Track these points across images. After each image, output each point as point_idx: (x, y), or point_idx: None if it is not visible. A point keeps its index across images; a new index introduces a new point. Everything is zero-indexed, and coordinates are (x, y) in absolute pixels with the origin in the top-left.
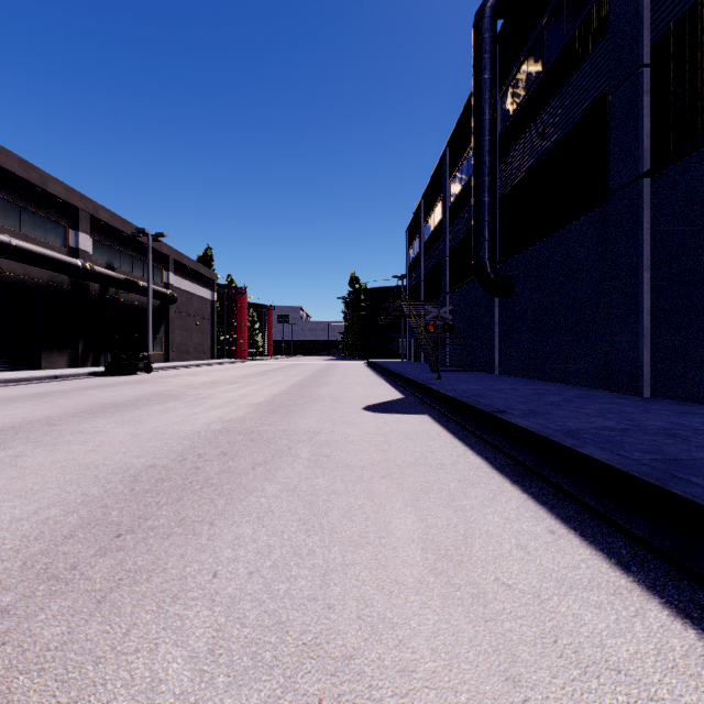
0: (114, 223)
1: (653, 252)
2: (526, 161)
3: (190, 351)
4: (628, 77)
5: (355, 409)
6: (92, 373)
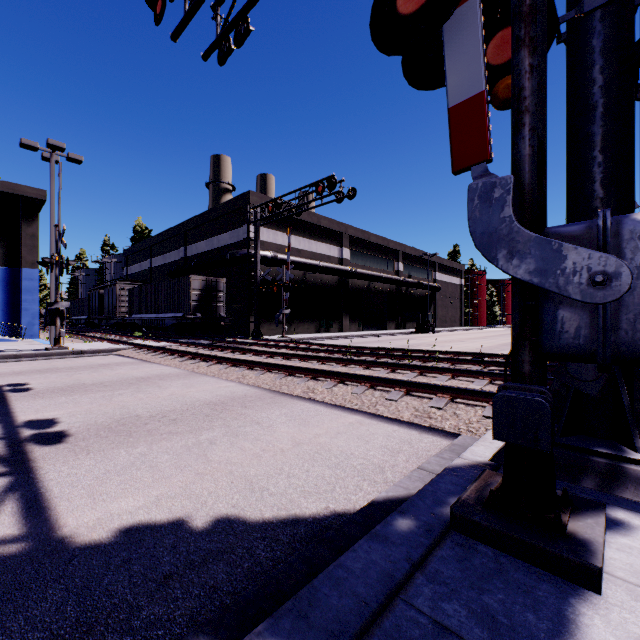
0: (411, 252)
1: None
2: None
3: (447, 321)
4: None
5: None
6: (411, 332)
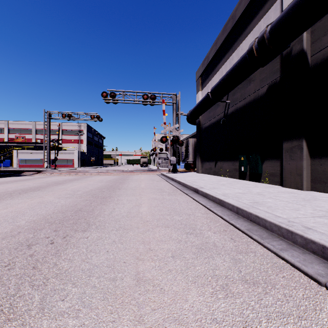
0: None
1: None
2: None
3: None
4: None
5: None
6: None
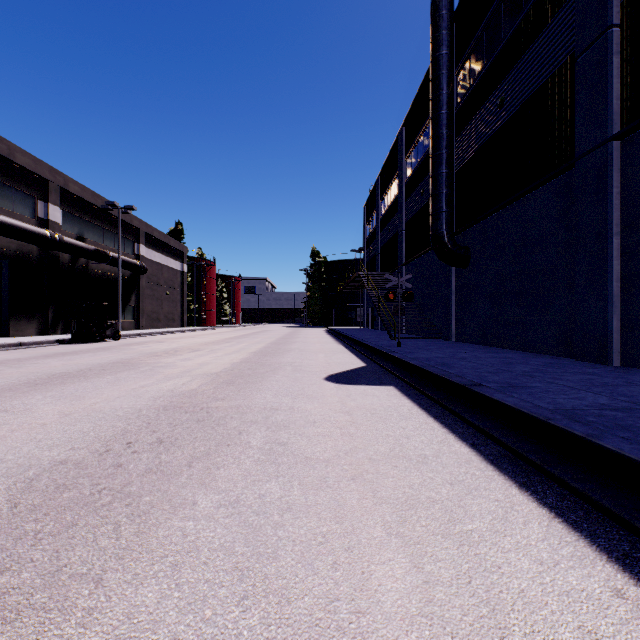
0: (85, 196)
1: (623, 217)
2: (483, 133)
3: (161, 319)
4: (596, 39)
5: (317, 380)
6: (59, 340)
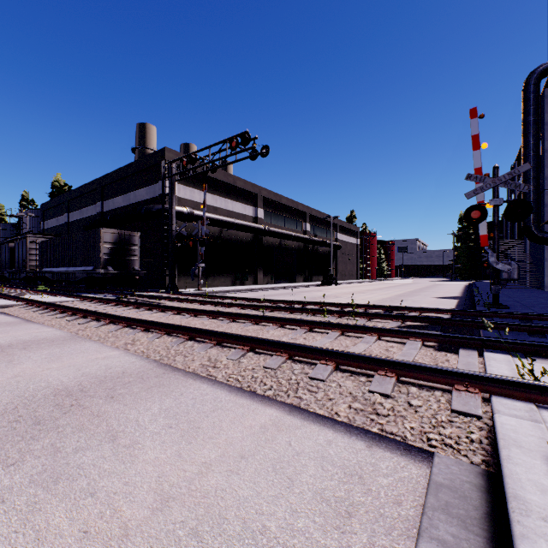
0: (317, 215)
1: None
2: None
3: (346, 274)
4: None
5: (431, 297)
6: (317, 284)
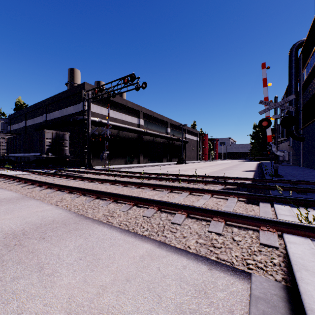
0: (174, 123)
1: None
2: (306, 98)
3: (191, 158)
4: None
5: (239, 171)
6: (174, 163)
